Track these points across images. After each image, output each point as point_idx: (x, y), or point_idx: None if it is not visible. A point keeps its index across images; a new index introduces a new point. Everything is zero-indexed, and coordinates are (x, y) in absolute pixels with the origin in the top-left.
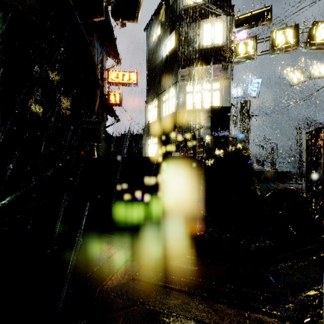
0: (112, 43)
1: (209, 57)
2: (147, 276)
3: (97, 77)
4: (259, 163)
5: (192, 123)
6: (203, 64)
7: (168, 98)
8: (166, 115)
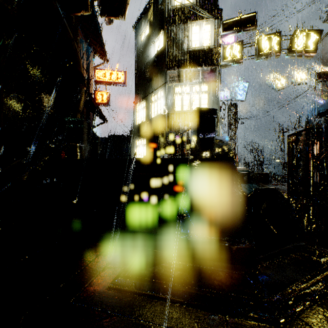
0: (98, 40)
1: (197, 59)
2: (125, 284)
3: (82, 74)
4: (246, 165)
5: (181, 124)
6: (192, 65)
7: (157, 99)
8: (155, 116)
